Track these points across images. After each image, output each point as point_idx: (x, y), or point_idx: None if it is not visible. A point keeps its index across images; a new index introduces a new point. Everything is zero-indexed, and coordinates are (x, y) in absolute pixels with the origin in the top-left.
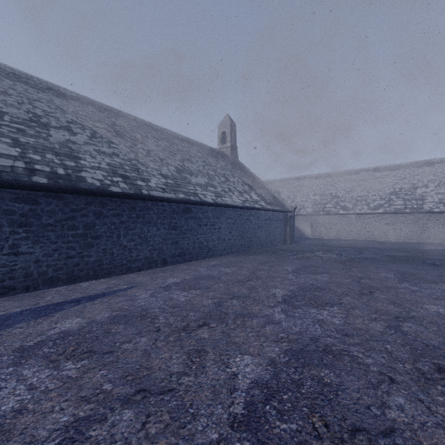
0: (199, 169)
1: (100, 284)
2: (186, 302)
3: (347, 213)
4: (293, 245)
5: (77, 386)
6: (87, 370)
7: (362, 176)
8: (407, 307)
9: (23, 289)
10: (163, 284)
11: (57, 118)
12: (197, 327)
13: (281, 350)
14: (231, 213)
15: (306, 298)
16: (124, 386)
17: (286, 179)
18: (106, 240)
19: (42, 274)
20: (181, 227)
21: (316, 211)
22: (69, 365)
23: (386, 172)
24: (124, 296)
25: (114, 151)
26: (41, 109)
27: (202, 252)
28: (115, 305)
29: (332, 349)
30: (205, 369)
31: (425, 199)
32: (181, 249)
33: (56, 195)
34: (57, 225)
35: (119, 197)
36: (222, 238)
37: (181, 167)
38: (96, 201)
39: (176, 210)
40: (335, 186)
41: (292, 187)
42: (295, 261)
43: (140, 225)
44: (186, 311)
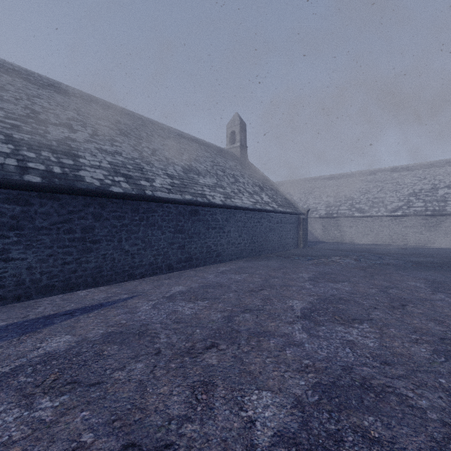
0: (208, 169)
1: (99, 292)
2: (192, 316)
3: (363, 215)
4: (306, 249)
5: (49, 435)
6: (65, 410)
7: (378, 177)
8: (450, 325)
9: (14, 299)
10: (167, 294)
11: (57, 115)
12: (204, 350)
13: (307, 385)
14: (241, 216)
15: (329, 312)
16: (109, 437)
17: (298, 180)
18: (107, 245)
19: (35, 282)
20: (188, 230)
21: (330, 214)
22: (45, 402)
23: (404, 173)
24: (123, 308)
25: (117, 150)
26: (40, 105)
27: (210, 257)
28: (111, 319)
29: (371, 384)
30: (213, 412)
31: (448, 200)
32: (187, 254)
33: (51, 196)
34: (52, 228)
35: (121, 197)
36: (232, 242)
37: (188, 167)
38: (95, 202)
39: (182, 212)
40: (349, 187)
41: (304, 188)
42: (311, 267)
43: (144, 228)
44: (192, 327)
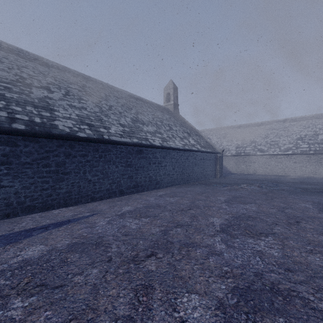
0: (150, 120)
1: (68, 211)
2: (137, 230)
3: (263, 154)
4: (221, 178)
5: None
6: (32, 310)
7: (274, 126)
8: None
9: (4, 216)
10: (119, 212)
11: (39, 80)
12: (146, 258)
13: (227, 288)
14: (174, 154)
15: (241, 227)
16: None
17: (215, 128)
18: (74, 176)
19: (20, 204)
20: (135, 164)
21: (239, 153)
22: (17, 302)
23: (293, 123)
24: (85, 223)
25: (83, 106)
26: (27, 73)
27: (152, 185)
28: (76, 232)
29: (279, 288)
30: (152, 313)
31: None
32: (135, 183)
33: (33, 139)
34: (33, 163)
35: (85, 140)
36: (167, 173)
37: (135, 119)
38: (66, 144)
39: (131, 151)
40: (253, 134)
41: (219, 135)
42: (226, 192)
43: (102, 163)
44: (136, 239)
